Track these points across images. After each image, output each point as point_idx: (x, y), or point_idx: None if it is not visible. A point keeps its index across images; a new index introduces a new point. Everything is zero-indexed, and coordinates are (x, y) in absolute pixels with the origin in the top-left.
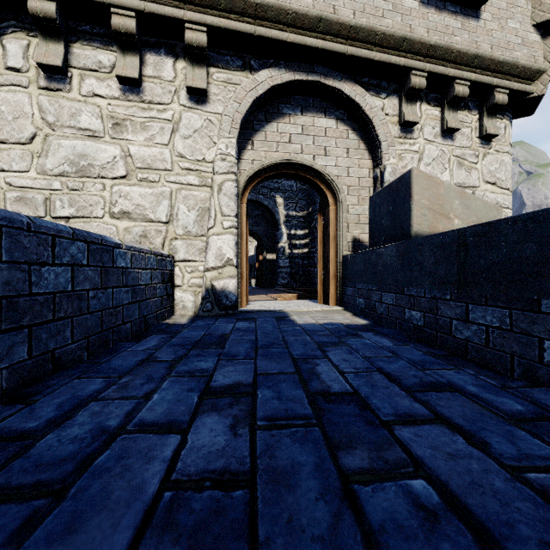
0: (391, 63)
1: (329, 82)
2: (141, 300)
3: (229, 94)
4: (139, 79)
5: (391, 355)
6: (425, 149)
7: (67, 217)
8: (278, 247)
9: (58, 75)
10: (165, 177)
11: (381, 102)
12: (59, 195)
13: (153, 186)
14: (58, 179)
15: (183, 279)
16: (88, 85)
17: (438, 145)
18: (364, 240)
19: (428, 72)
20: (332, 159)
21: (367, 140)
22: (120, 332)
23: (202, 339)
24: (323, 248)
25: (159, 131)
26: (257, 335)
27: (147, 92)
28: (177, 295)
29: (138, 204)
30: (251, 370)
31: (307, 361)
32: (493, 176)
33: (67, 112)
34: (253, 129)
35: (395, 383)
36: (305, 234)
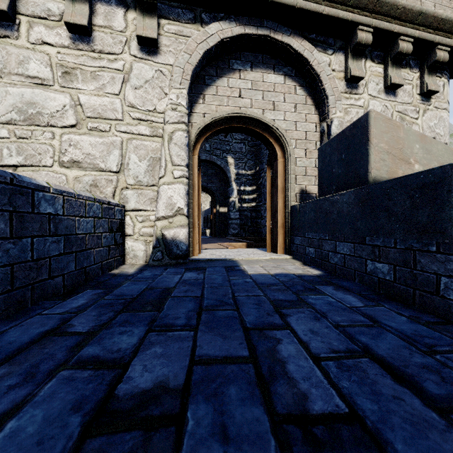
0: (339, 17)
1: (278, 37)
2: (79, 250)
3: (180, 46)
4: (89, 27)
5: (367, 321)
6: (370, 104)
7: (15, 166)
8: (230, 201)
9: (5, 21)
10: (116, 127)
11: (327, 58)
12: (7, 143)
13: (103, 135)
14: (5, 126)
15: (134, 228)
16: (37, 33)
17: (382, 101)
18: (311, 191)
19: (374, 28)
20: (280, 113)
21: (314, 96)
22: (46, 287)
23: (142, 295)
24: (271, 200)
25: (110, 81)
26: (204, 289)
27: (97, 41)
28: (128, 244)
29: (88, 154)
30: (188, 351)
31: (263, 331)
32: (433, 131)
33: (15, 59)
34: (205, 83)
35: (402, 382)
36: (253, 190)
